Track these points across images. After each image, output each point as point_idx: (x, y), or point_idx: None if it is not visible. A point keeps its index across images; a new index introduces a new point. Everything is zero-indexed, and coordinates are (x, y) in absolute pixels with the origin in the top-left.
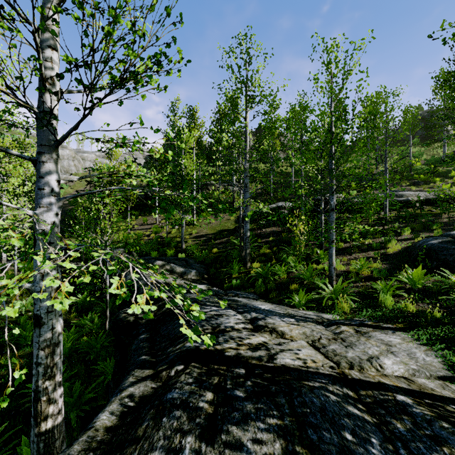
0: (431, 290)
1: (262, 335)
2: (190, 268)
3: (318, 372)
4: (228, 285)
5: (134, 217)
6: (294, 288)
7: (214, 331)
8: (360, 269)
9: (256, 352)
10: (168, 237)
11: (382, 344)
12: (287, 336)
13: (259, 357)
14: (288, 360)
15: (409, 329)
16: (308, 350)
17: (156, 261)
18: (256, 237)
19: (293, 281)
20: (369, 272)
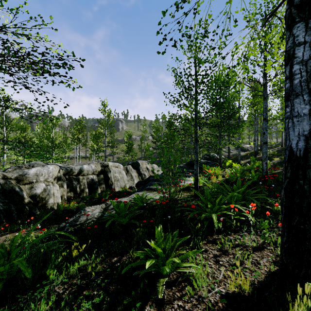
0: None
1: None
2: None
3: None
4: None
5: None
6: None
7: None
8: None
9: None
10: None
11: None
12: None
13: None
14: None
15: None
16: None
17: None
18: None
19: None
20: None
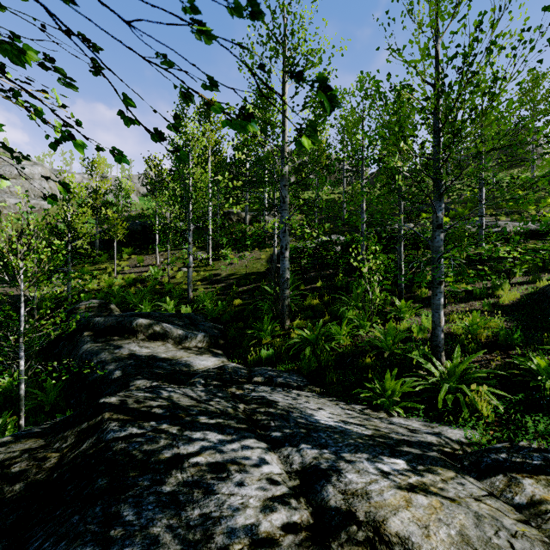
0: None
1: None
2: (195, 329)
3: None
4: (255, 358)
5: (126, 256)
6: (367, 365)
7: None
8: (474, 330)
9: None
10: (169, 283)
11: None
12: None
13: None
14: None
15: None
16: None
17: (137, 319)
18: (297, 282)
19: (362, 352)
20: (489, 336)
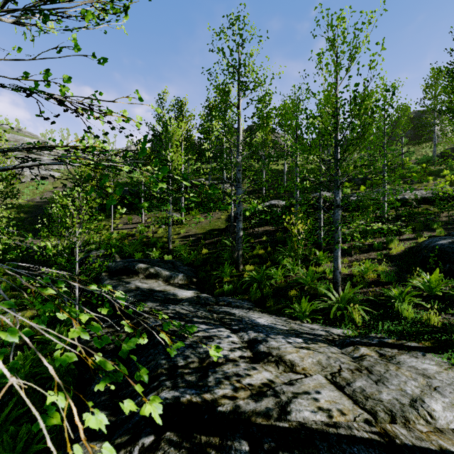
0: (450, 297)
1: (266, 369)
2: (176, 271)
3: (353, 436)
4: (219, 290)
5: (118, 215)
6: (294, 295)
7: (202, 365)
8: (366, 272)
9: (261, 401)
10: (153, 237)
11: (418, 375)
12: (298, 368)
13: (266, 411)
14: (307, 414)
15: (440, 349)
16: (329, 391)
17: (138, 264)
18: (248, 236)
19: (291, 286)
20: (375, 276)
